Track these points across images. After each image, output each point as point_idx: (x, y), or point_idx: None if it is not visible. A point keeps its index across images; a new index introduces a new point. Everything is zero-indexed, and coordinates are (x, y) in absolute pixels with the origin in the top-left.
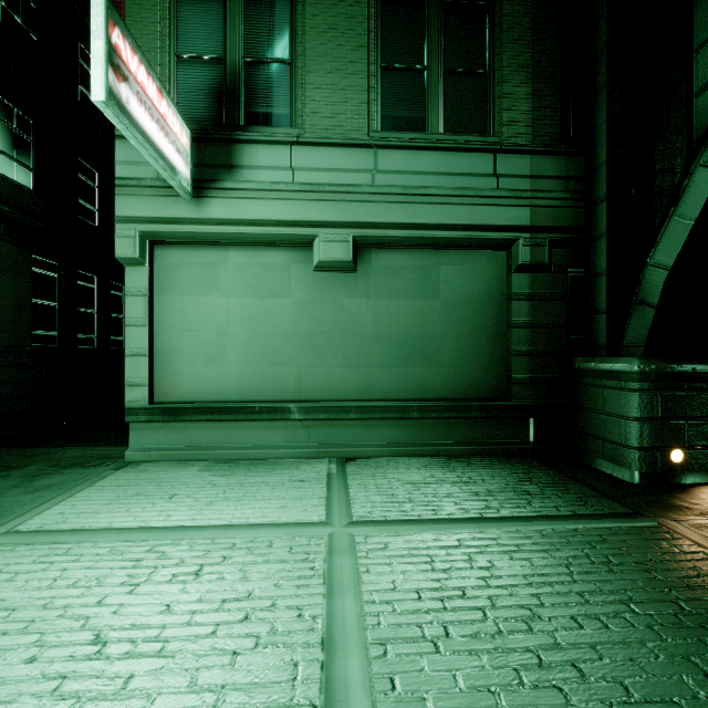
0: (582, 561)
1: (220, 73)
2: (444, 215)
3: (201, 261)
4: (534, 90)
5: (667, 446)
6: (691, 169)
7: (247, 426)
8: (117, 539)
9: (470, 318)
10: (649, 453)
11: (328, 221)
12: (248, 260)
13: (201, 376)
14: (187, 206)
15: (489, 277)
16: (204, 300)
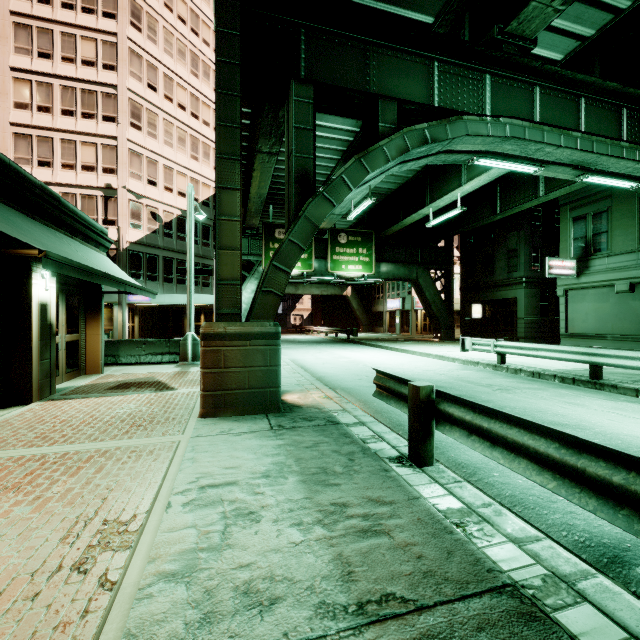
0: None
1: (585, 240)
2: None
3: (580, 293)
4: None
5: None
6: None
7: (593, 341)
8: None
9: None
10: None
11: (619, 278)
12: (595, 292)
13: (580, 326)
14: (575, 280)
15: None
16: (581, 304)
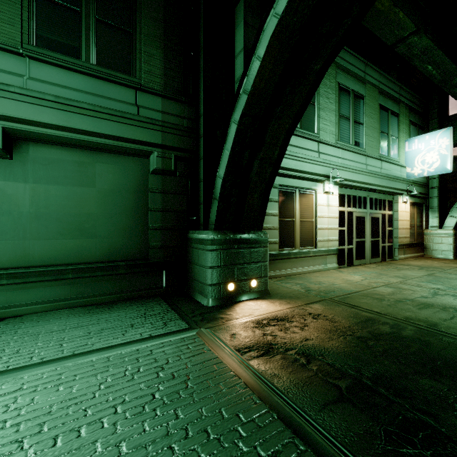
0: (117, 376)
1: None
2: (94, 125)
3: None
4: (166, 56)
5: (226, 281)
6: (230, 123)
7: None
8: None
9: (121, 203)
10: (217, 287)
11: None
12: None
13: None
14: None
15: (136, 175)
16: None
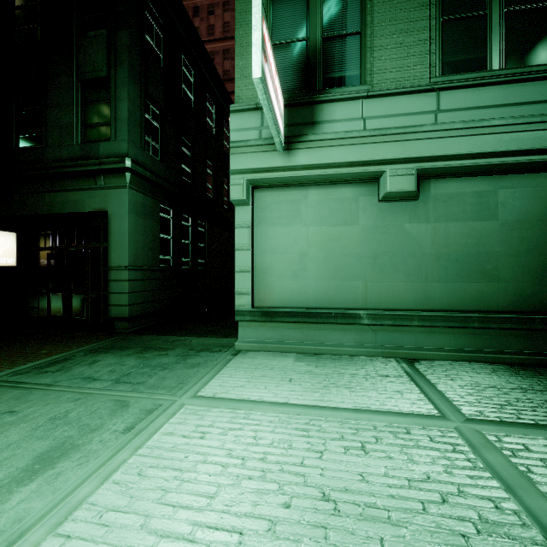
0: None
1: (304, 51)
2: (506, 142)
3: (287, 199)
4: None
5: None
6: None
7: (324, 328)
8: (275, 410)
9: (530, 236)
10: None
11: (394, 159)
12: (323, 196)
13: (287, 288)
14: (280, 157)
15: None
16: (289, 229)
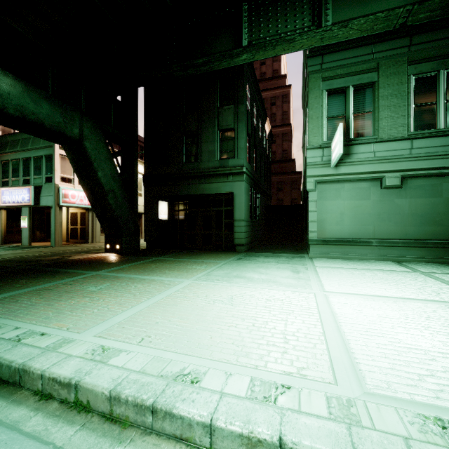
0: None
1: (343, 121)
2: (446, 163)
3: (334, 188)
4: None
5: None
6: None
7: (353, 247)
8: (350, 269)
9: None
10: None
11: (389, 170)
12: (352, 186)
13: (334, 229)
14: (332, 170)
15: None
16: (335, 202)
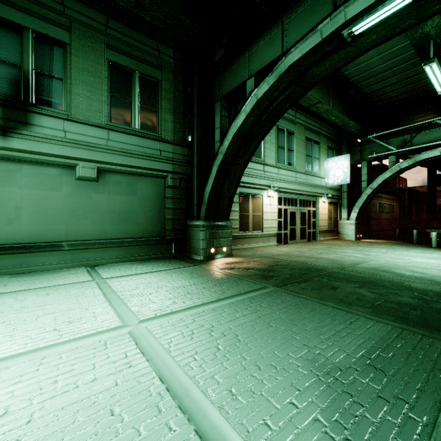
0: (176, 274)
1: (19, 73)
2: (139, 162)
3: (3, 168)
4: (174, 120)
5: (210, 247)
6: (213, 165)
7: (36, 255)
8: None
9: (150, 204)
10: (205, 250)
11: (84, 158)
12: (36, 171)
13: (3, 230)
14: None
15: (158, 188)
16: (5, 189)
